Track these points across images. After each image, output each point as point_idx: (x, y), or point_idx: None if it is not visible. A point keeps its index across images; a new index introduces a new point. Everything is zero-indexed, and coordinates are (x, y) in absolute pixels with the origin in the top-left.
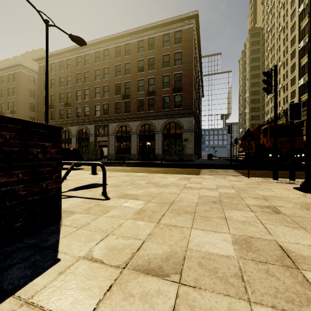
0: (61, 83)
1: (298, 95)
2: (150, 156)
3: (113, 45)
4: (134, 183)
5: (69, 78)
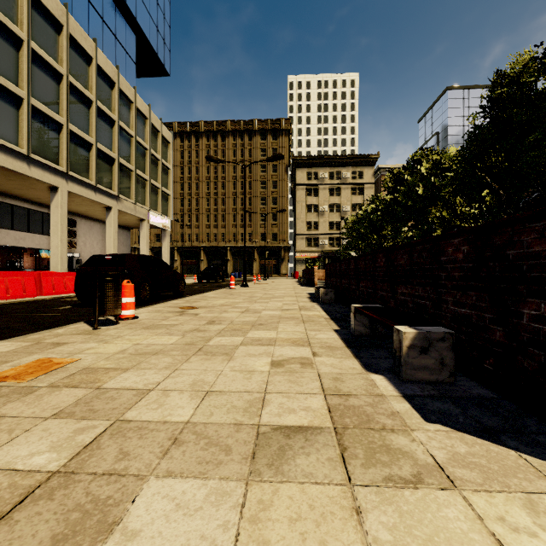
0: None
1: None
2: None
3: None
4: None
5: None
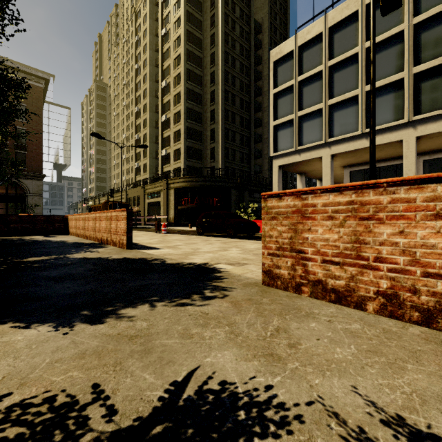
0: None
1: (135, 175)
2: None
3: None
4: None
5: None
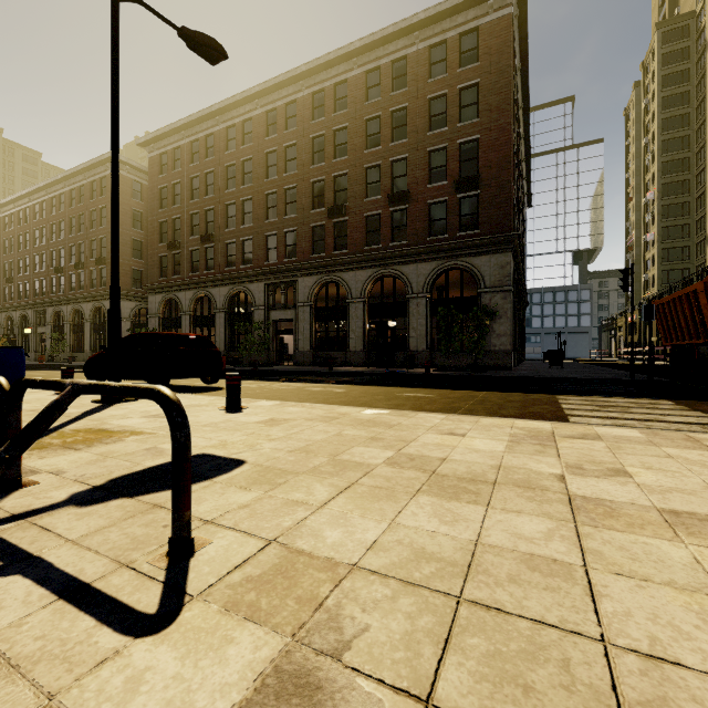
0: (195, 192)
1: None
2: (396, 355)
3: (307, 90)
4: (345, 461)
5: (210, 179)
